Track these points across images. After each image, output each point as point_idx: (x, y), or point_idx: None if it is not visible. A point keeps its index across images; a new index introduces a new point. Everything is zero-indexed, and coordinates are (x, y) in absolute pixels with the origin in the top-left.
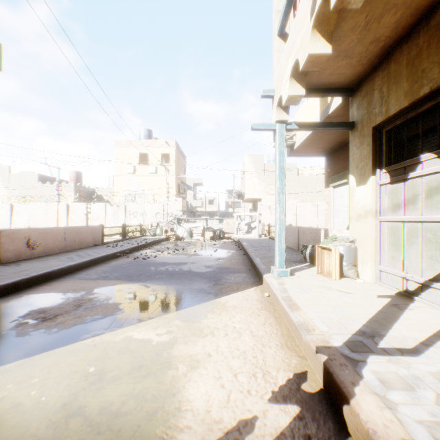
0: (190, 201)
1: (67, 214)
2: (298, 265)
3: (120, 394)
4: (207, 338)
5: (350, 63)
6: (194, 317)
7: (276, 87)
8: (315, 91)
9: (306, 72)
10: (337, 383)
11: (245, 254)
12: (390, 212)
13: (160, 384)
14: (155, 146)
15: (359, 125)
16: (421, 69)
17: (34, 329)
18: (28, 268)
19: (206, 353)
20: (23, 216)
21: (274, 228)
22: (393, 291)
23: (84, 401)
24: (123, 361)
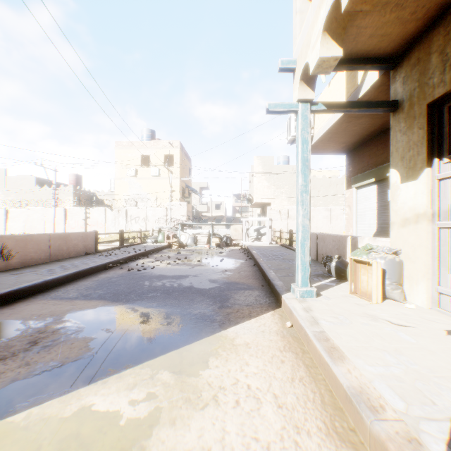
0: (195, 206)
1: (65, 220)
2: (321, 281)
3: None
4: (207, 411)
5: (401, 17)
6: (190, 366)
7: (299, 56)
8: (347, 63)
9: (345, 23)
10: None
11: (255, 265)
12: None
13: None
14: (157, 147)
15: (405, 104)
16: None
17: None
18: None
19: (204, 448)
20: (18, 221)
21: (285, 234)
22: None
23: None
24: None
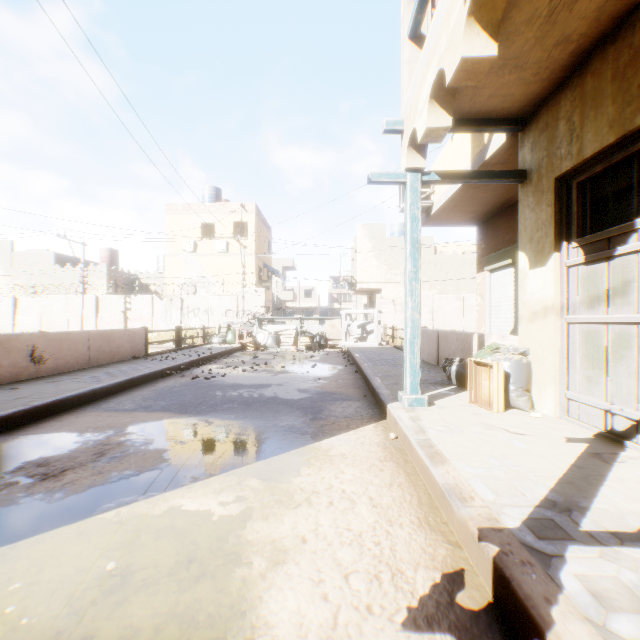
0: (276, 293)
1: (97, 312)
2: (438, 389)
3: (154, 614)
4: (300, 510)
5: (523, 78)
6: (280, 474)
7: (407, 117)
8: (466, 124)
9: (454, 91)
10: (520, 599)
11: (357, 372)
12: (584, 308)
13: (221, 594)
14: (225, 212)
15: (534, 175)
16: (638, 84)
17: (27, 494)
18: (29, 393)
19: (298, 535)
20: (31, 314)
21: (400, 332)
22: (590, 432)
23: (92, 627)
24: (163, 550)
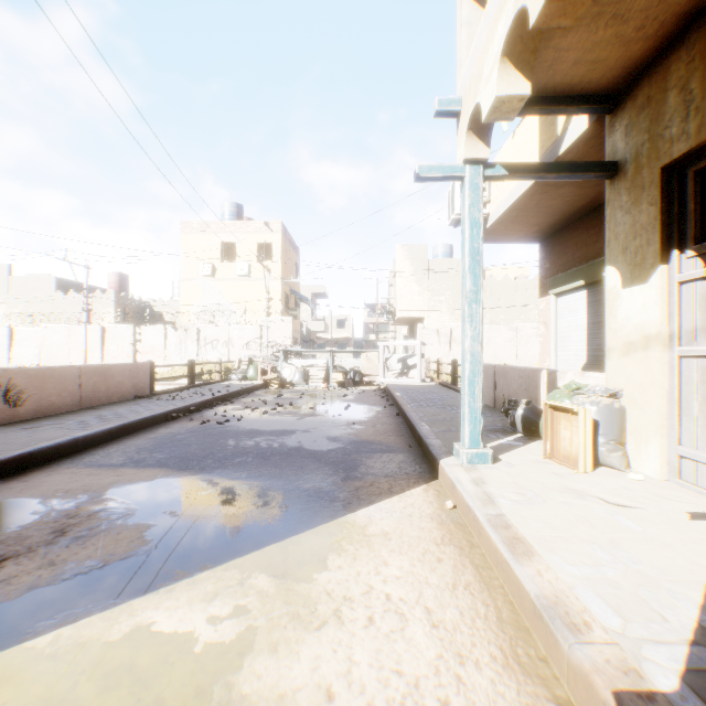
0: (306, 323)
1: (102, 344)
2: (501, 439)
3: None
4: (325, 632)
5: (621, 35)
6: (299, 566)
7: (466, 93)
8: (540, 103)
9: (535, 45)
10: None
11: (399, 414)
12: (705, 337)
13: None
14: (247, 231)
15: (629, 166)
16: None
17: None
18: None
19: (321, 685)
20: (29, 346)
21: (445, 367)
22: None
23: None
24: None
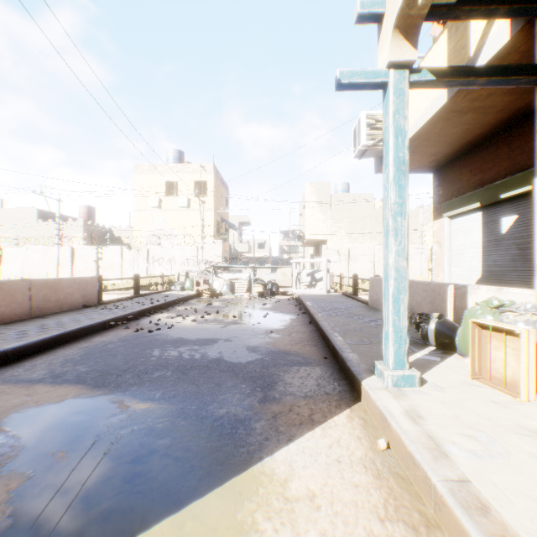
0: (234, 245)
1: (72, 261)
2: (416, 352)
3: None
4: None
5: None
6: None
7: None
8: (469, 3)
9: None
10: None
11: (311, 322)
12: None
13: None
14: (186, 172)
15: None
16: None
17: None
18: None
19: None
20: (14, 263)
21: (344, 279)
22: None
23: None
24: None
